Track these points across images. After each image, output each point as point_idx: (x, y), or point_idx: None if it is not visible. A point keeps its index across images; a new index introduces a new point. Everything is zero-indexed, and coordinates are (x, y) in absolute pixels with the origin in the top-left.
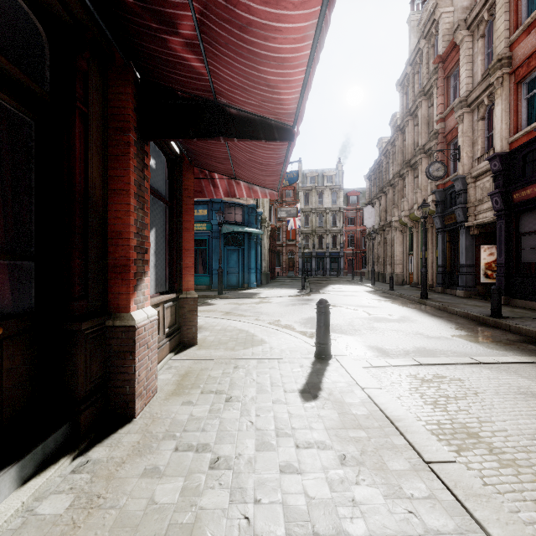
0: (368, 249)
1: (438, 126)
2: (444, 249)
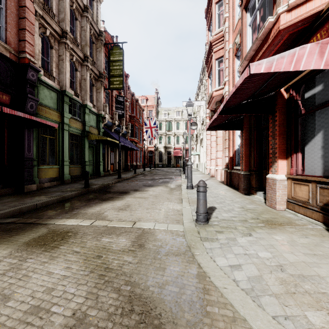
0: None
1: None
2: None
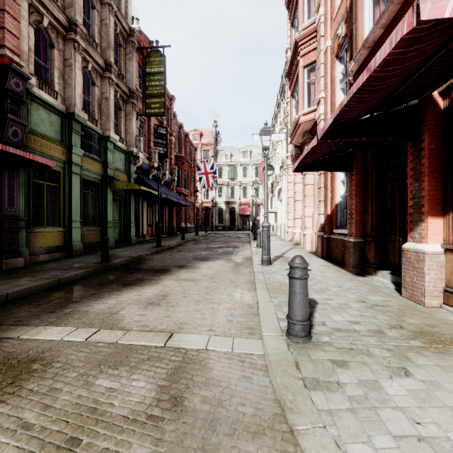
0: None
1: None
2: None
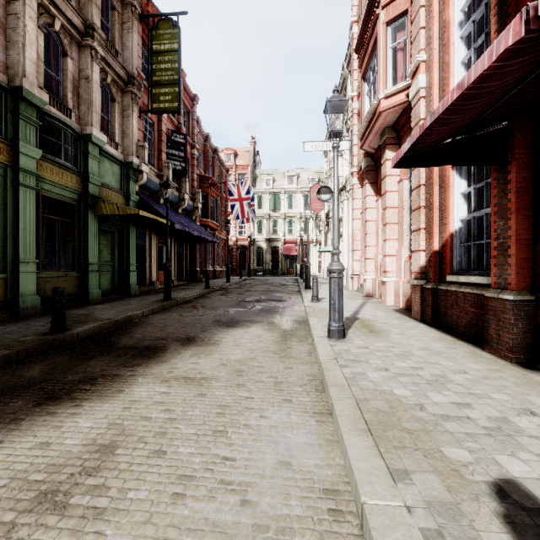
0: None
1: None
2: None
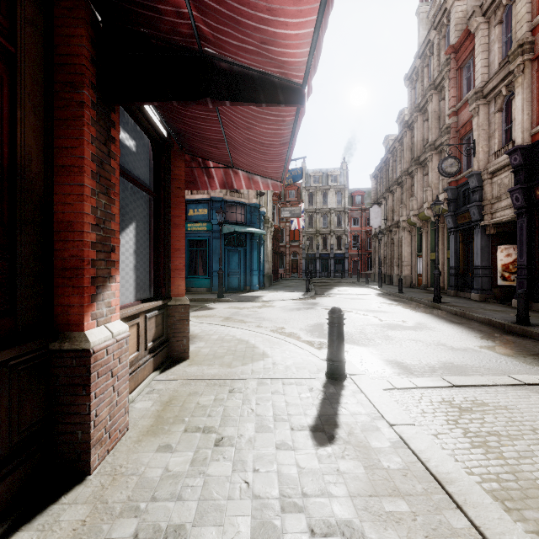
0: (373, 250)
1: (450, 120)
2: (456, 249)
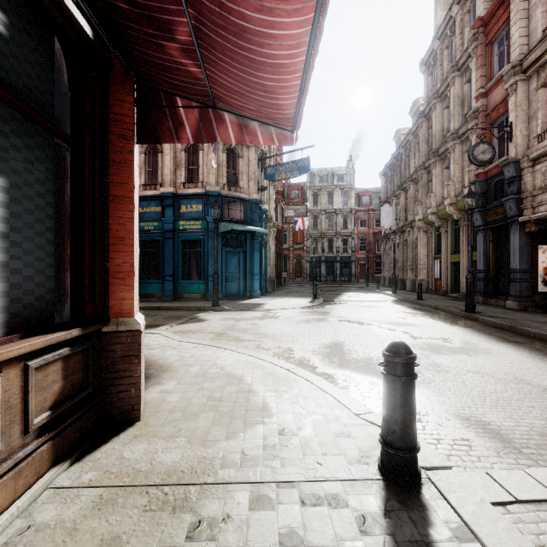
0: (383, 252)
1: (478, 103)
2: (486, 250)
